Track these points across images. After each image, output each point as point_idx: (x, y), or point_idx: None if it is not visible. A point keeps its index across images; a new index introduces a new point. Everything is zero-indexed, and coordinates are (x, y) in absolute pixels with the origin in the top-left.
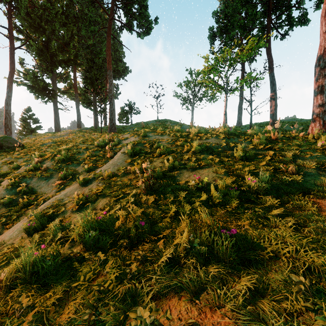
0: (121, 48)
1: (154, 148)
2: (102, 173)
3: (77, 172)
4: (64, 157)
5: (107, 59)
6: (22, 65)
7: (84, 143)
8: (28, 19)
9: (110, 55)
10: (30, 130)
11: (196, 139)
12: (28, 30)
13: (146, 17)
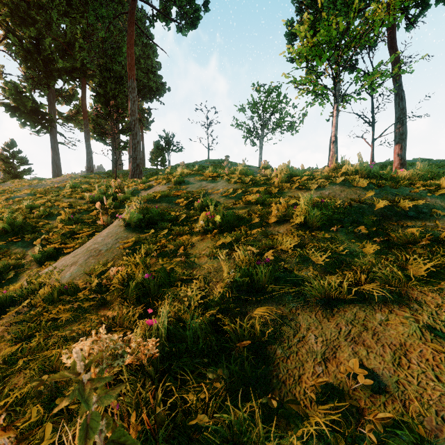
0: (155, 54)
1: (195, 208)
2: (43, 282)
3: (16, 264)
4: (10, 226)
5: (128, 62)
6: (0, 76)
7: (71, 196)
8: (8, 3)
9: (133, 56)
10: (13, 175)
11: (291, 189)
12: (10, 21)
13: None
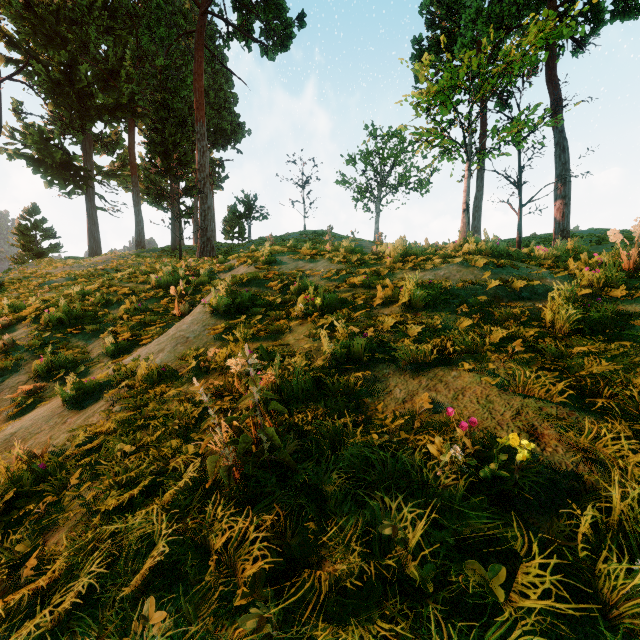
0: (229, 84)
1: (291, 292)
2: (134, 368)
3: (84, 357)
4: (65, 315)
5: (196, 99)
6: (18, 117)
7: (129, 281)
8: (30, 17)
9: (202, 91)
10: (35, 253)
11: (403, 269)
12: (31, 41)
13: (281, 11)
